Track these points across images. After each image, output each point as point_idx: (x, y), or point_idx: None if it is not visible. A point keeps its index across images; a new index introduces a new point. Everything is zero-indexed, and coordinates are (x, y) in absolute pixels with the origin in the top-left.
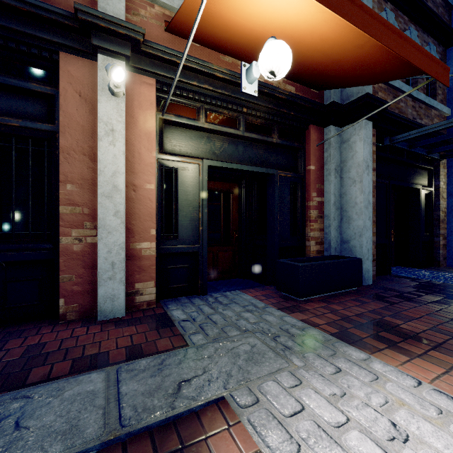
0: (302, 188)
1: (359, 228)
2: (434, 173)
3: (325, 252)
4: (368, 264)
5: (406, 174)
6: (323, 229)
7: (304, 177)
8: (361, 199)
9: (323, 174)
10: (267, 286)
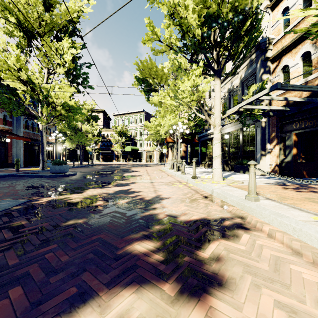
0: (7, 150)
1: (20, 158)
2: (39, 147)
3: (13, 162)
4: (22, 164)
5: (32, 147)
6: (12, 158)
7: (8, 148)
8: (20, 153)
9: (12, 147)
10: (0, 168)
